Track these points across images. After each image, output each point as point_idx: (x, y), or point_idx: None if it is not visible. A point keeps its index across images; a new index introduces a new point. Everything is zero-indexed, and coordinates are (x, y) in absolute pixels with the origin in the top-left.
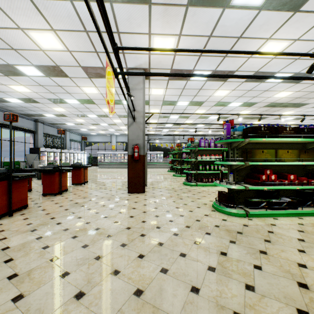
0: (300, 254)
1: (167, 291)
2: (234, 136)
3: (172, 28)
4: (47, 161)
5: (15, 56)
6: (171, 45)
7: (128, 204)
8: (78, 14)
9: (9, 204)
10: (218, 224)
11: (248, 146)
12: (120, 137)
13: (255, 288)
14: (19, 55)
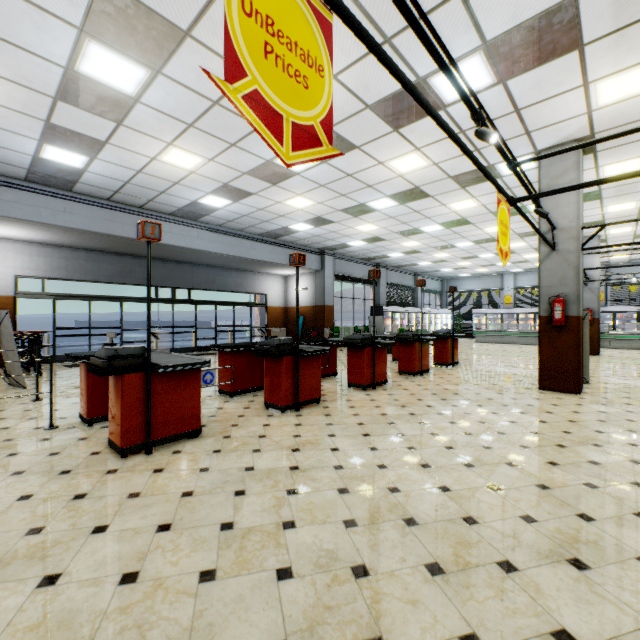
0: None
1: (588, 500)
2: None
3: None
4: (391, 326)
5: (369, 192)
6: None
7: (537, 405)
8: (452, 118)
9: (372, 375)
10: None
11: None
12: (523, 277)
13: None
14: (373, 190)
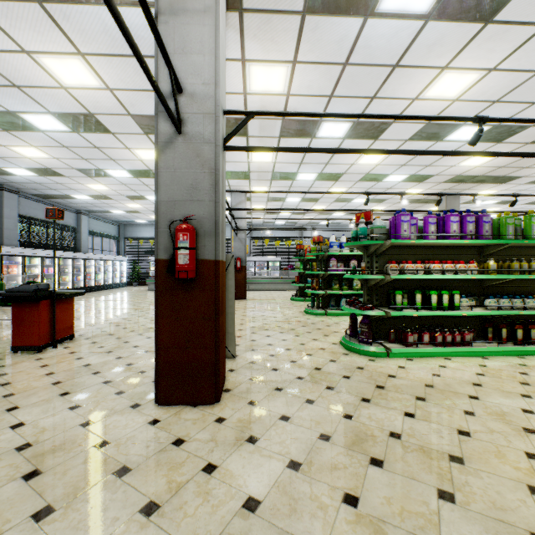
0: None
1: None
2: None
3: None
4: (22, 276)
5: None
6: None
7: None
8: None
9: None
10: None
11: None
12: None
13: None
14: None
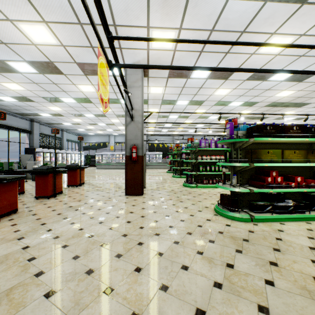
0: (314, 265)
1: (167, 314)
2: (238, 135)
3: (172, 21)
4: (43, 161)
5: (6, 50)
6: None
7: (126, 208)
8: (71, 4)
9: None
10: (222, 231)
11: (252, 147)
12: (118, 137)
13: (270, 310)
14: (10, 49)
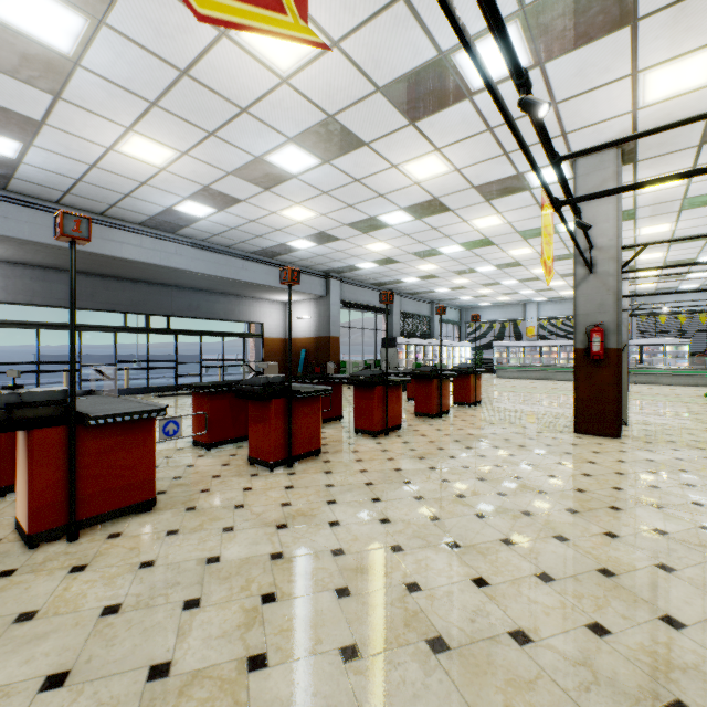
0: None
1: (667, 591)
2: None
3: (706, 32)
4: (405, 360)
5: (381, 203)
6: (706, 66)
7: (577, 453)
8: (479, 110)
9: (384, 419)
10: None
11: None
12: (547, 306)
13: None
14: (385, 201)
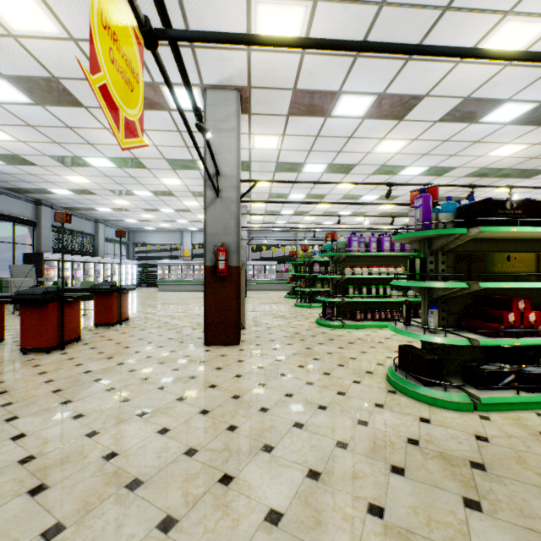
0: None
1: None
2: (442, 222)
3: None
4: (58, 278)
5: None
6: (297, 27)
7: (202, 375)
8: None
9: None
10: (415, 437)
11: (467, 247)
12: (199, 235)
13: None
14: None
